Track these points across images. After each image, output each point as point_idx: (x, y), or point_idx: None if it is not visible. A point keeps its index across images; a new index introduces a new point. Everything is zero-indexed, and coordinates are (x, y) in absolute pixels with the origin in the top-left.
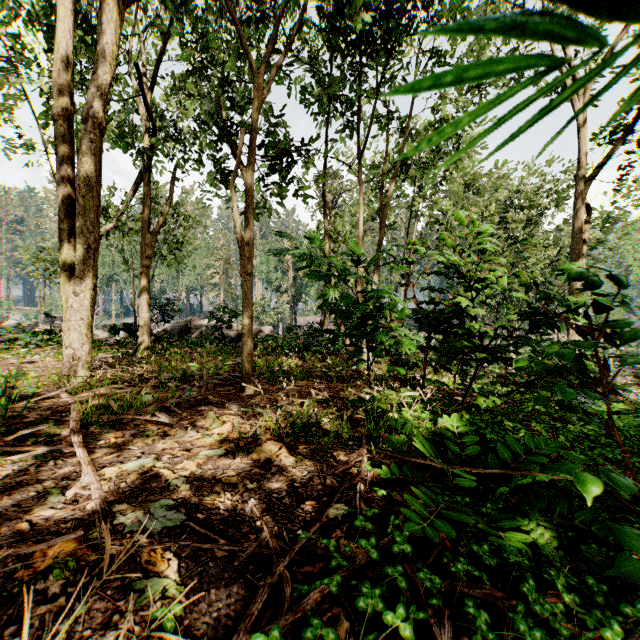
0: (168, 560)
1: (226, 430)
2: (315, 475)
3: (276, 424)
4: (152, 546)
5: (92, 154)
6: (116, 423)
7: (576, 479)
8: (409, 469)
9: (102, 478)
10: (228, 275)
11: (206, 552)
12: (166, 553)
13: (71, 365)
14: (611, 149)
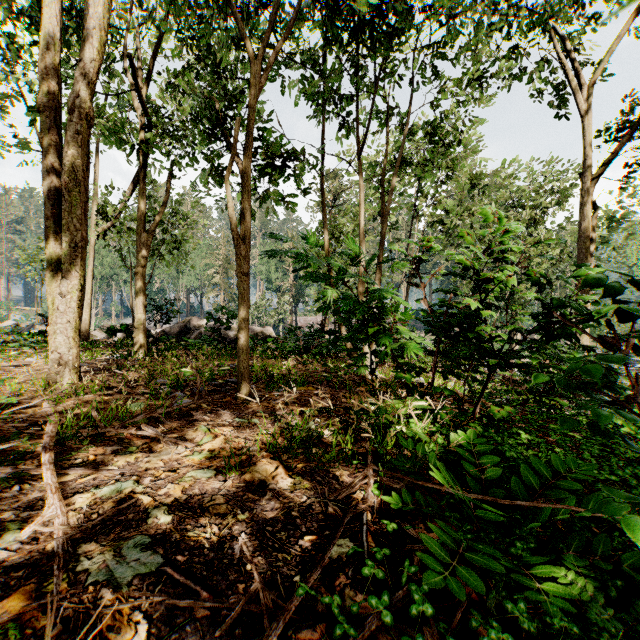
0: (136, 623)
1: (218, 446)
2: (315, 501)
3: (273, 438)
4: (117, 605)
5: (79, 147)
6: (97, 438)
7: (635, 525)
8: (422, 496)
9: (71, 508)
10: (228, 275)
11: (184, 610)
12: (134, 613)
13: (57, 370)
14: (621, 145)
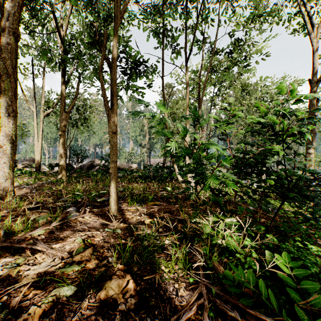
0: None
1: (85, 258)
2: None
3: (128, 247)
4: None
5: (9, 52)
6: None
7: None
8: None
9: None
10: None
11: None
12: None
13: None
14: None
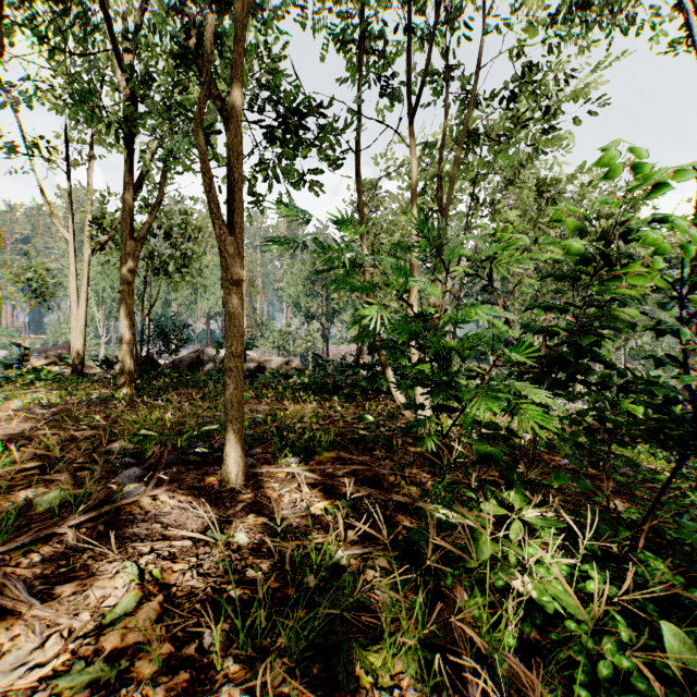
0: None
1: (135, 636)
2: None
3: (263, 595)
4: None
5: None
6: None
7: None
8: None
9: None
10: (252, 299)
11: None
12: None
13: None
14: None
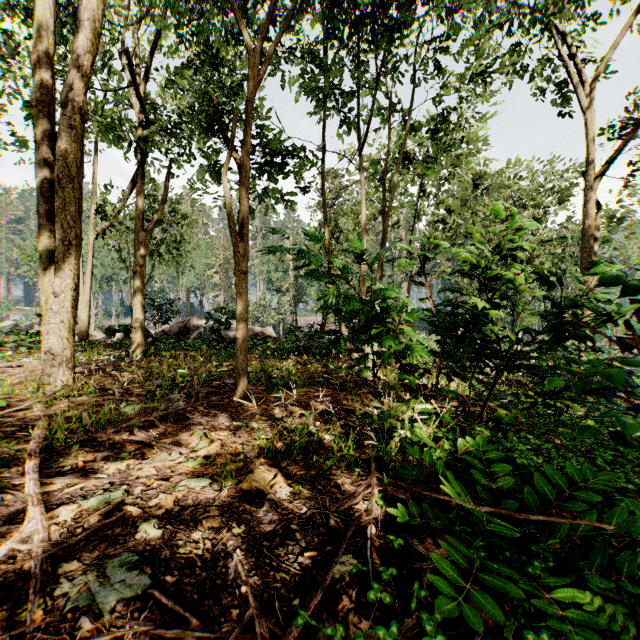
0: None
1: (213, 452)
2: (316, 513)
3: (272, 443)
4: (96, 636)
5: (72, 141)
6: (87, 444)
7: None
8: (430, 508)
9: (55, 521)
10: (228, 275)
11: None
12: None
13: (50, 372)
14: (626, 142)
